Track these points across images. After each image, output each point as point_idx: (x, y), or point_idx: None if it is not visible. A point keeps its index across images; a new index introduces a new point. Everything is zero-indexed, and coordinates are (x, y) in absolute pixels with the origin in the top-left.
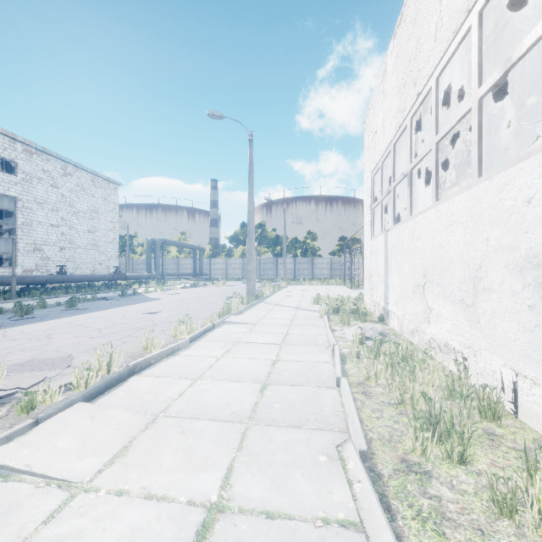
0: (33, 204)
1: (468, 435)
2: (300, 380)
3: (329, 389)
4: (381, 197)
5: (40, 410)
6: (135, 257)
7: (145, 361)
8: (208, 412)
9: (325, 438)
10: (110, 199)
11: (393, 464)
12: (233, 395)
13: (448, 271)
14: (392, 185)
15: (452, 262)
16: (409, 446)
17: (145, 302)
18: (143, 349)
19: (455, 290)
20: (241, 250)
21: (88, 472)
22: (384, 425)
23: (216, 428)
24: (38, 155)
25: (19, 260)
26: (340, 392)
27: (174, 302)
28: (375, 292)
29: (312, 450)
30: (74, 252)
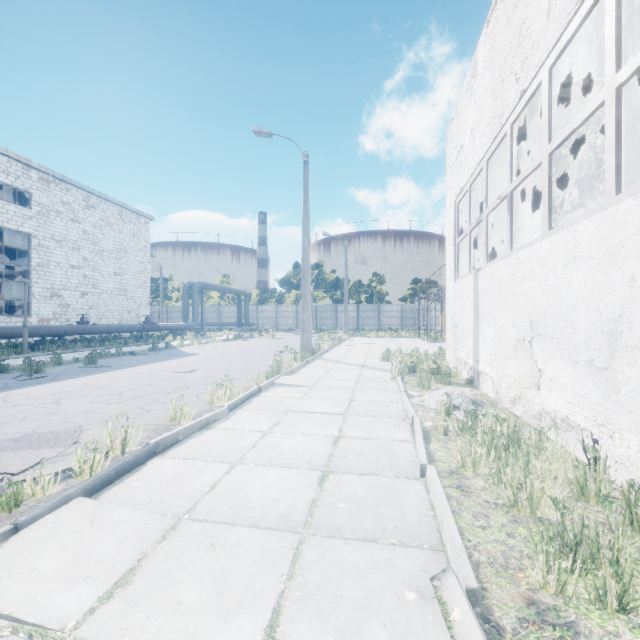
0: (50, 242)
1: (631, 569)
2: (371, 467)
3: (412, 480)
4: (469, 228)
5: (27, 507)
6: (169, 304)
7: (170, 437)
8: (249, 515)
9: (412, 560)
10: (140, 235)
11: (516, 609)
12: (282, 489)
13: (568, 322)
14: (484, 213)
15: (575, 309)
16: (538, 580)
17: (178, 358)
18: (170, 420)
19: (579, 348)
20: (294, 295)
21: (74, 613)
22: (493, 540)
23: (258, 541)
24: (56, 184)
25: (34, 307)
26: (426, 486)
27: (214, 358)
28: (461, 347)
29: (394, 581)
30: (99, 298)
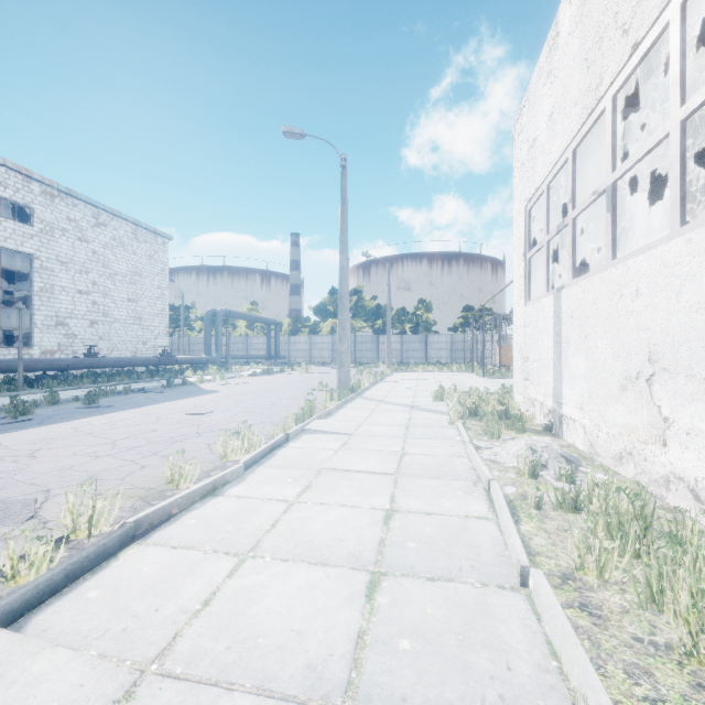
0: (55, 264)
1: None
2: (442, 565)
3: (507, 592)
4: (546, 238)
5: None
6: (192, 335)
7: (159, 511)
8: (256, 664)
9: None
10: (157, 257)
11: None
12: (311, 607)
13: None
14: (570, 215)
15: None
16: None
17: (195, 396)
18: (166, 482)
19: None
20: (330, 324)
21: None
22: None
23: None
24: (61, 198)
25: (35, 338)
26: (532, 603)
27: (236, 397)
28: (534, 385)
29: None
30: (110, 328)
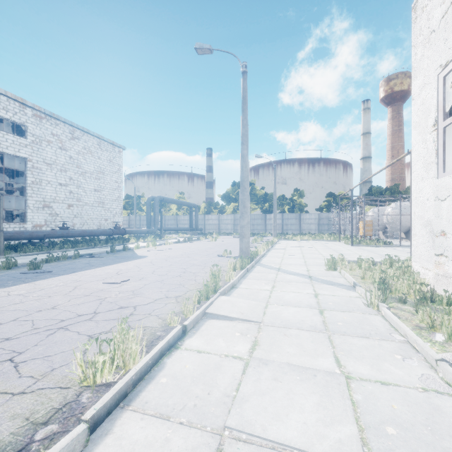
0: (42, 165)
1: None
2: None
3: None
4: None
5: None
6: (142, 214)
7: None
8: None
9: None
10: (115, 161)
11: None
12: None
13: None
14: None
15: None
16: None
17: (125, 262)
18: None
19: None
20: (232, 207)
21: None
22: None
23: None
24: (47, 120)
25: (29, 216)
26: None
27: (156, 263)
28: None
29: None
30: (82, 209)
